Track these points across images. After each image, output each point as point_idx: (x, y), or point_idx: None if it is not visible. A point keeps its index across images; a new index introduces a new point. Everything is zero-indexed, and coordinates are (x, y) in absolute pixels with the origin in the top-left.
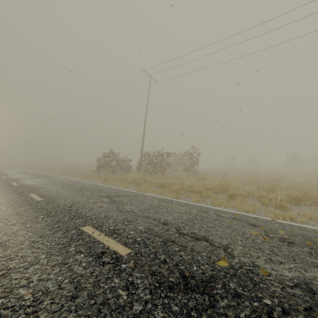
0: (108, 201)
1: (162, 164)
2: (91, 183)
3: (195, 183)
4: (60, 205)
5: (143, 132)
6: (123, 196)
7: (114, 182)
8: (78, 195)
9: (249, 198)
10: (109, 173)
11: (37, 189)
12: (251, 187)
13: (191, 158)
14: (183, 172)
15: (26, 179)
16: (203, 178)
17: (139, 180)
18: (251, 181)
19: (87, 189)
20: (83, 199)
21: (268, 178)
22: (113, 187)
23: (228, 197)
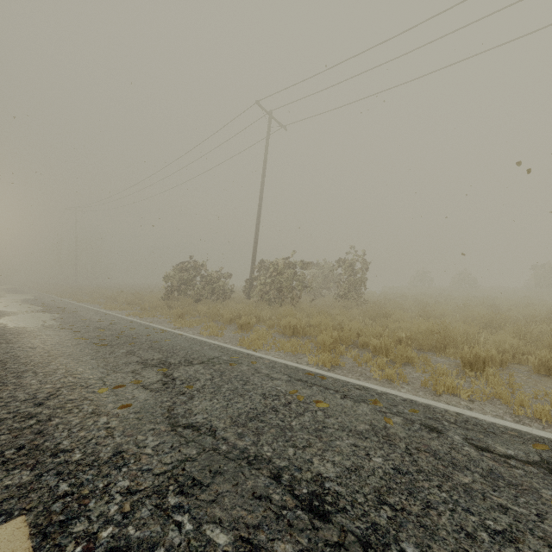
0: (155, 383)
1: (294, 285)
2: (145, 324)
3: (364, 324)
4: (20, 395)
5: (257, 223)
6: (202, 361)
7: (193, 322)
8: (92, 359)
9: (513, 370)
10: (188, 302)
11: (13, 340)
12: (506, 339)
13: (350, 272)
14: (336, 301)
15: (18, 314)
16: (382, 315)
17: (246, 319)
18: (490, 322)
19: (126, 339)
20: (95, 373)
21: (521, 315)
22: (187, 335)
23: (458, 364)
